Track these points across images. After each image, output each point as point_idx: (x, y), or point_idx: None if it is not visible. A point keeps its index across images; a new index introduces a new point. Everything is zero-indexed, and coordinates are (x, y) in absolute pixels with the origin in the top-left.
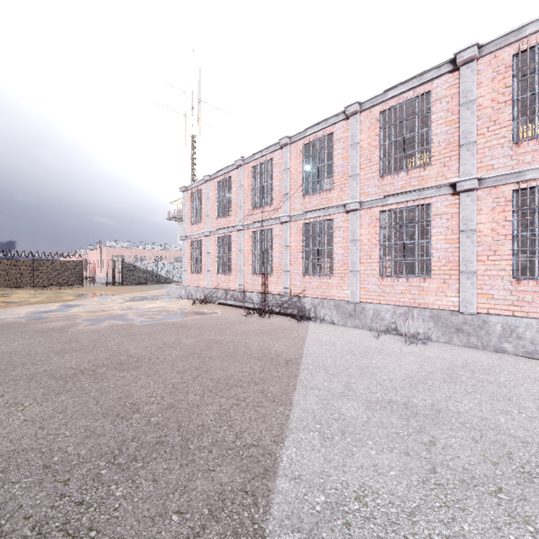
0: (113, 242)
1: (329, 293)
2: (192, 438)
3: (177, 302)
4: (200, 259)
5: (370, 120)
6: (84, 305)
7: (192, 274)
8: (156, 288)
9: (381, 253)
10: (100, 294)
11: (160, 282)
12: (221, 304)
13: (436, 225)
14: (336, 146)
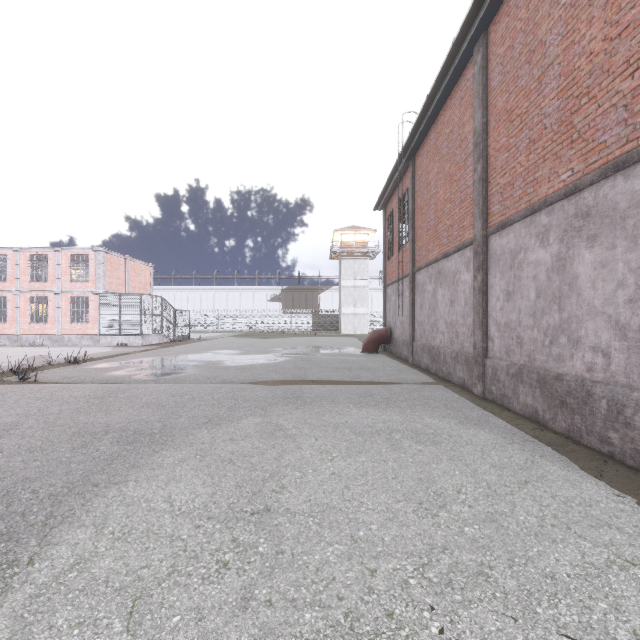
0: None
1: (5, 332)
2: None
3: None
4: None
5: (25, 256)
6: None
7: None
8: None
9: (30, 314)
10: None
11: None
12: None
13: (50, 304)
14: (8, 262)
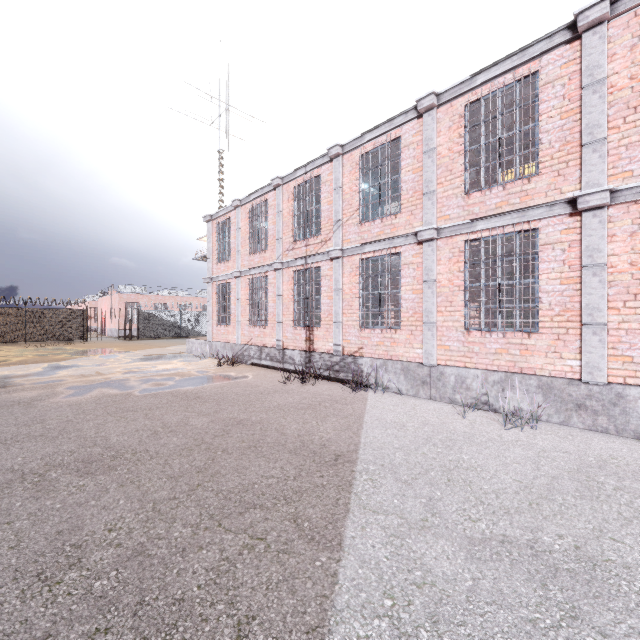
0: (127, 287)
1: (395, 352)
2: (154, 636)
3: (198, 362)
4: (229, 307)
5: (451, 116)
6: (78, 366)
7: (218, 327)
8: (177, 343)
9: (466, 299)
10: (105, 351)
11: (184, 336)
12: (254, 365)
13: (546, 258)
14: (404, 155)
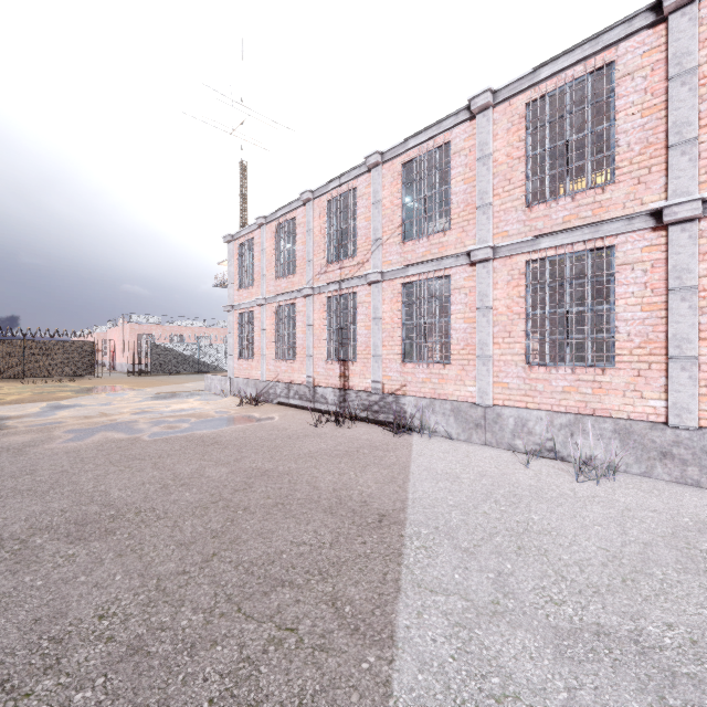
0: (138, 317)
1: (443, 390)
2: None
3: (217, 401)
4: (252, 339)
5: (509, 117)
6: (81, 405)
7: (241, 361)
8: (194, 379)
9: (527, 328)
10: (113, 388)
11: (202, 371)
12: (280, 404)
13: (624, 280)
14: (454, 163)
